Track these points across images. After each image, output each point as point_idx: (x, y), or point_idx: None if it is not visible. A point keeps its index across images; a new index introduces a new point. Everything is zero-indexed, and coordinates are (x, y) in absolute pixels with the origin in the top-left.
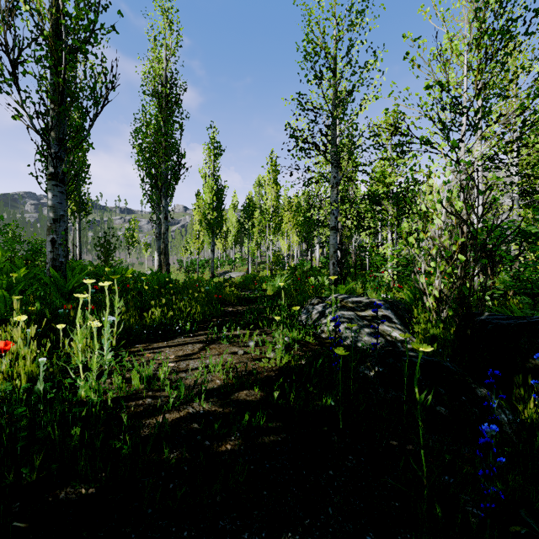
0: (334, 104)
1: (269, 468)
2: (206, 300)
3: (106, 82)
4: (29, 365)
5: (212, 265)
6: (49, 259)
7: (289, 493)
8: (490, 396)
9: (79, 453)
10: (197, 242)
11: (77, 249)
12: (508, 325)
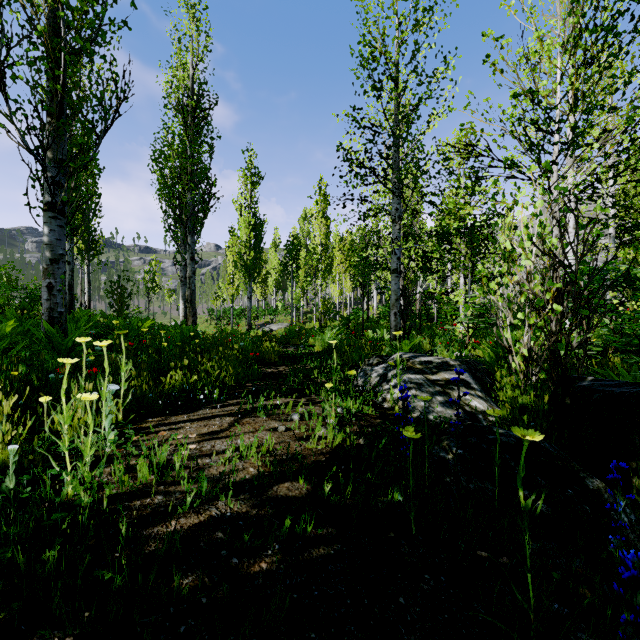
0: (396, 120)
1: (318, 597)
2: (241, 358)
3: (117, 91)
4: (0, 451)
5: (249, 315)
6: (45, 309)
7: (346, 636)
8: (605, 488)
9: (53, 584)
10: (231, 288)
11: (86, 296)
12: (621, 394)
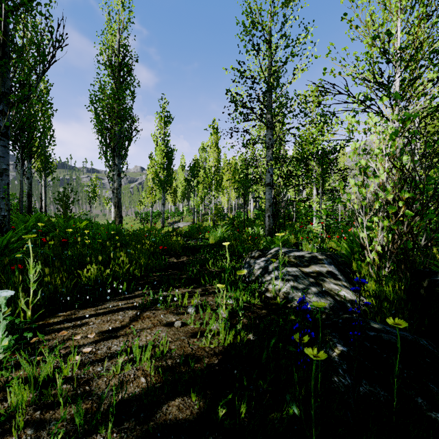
0: (270, 73)
1: None
2: (153, 250)
3: (52, 40)
4: None
5: (163, 217)
6: None
7: None
8: None
9: None
10: (150, 197)
11: (43, 203)
12: None
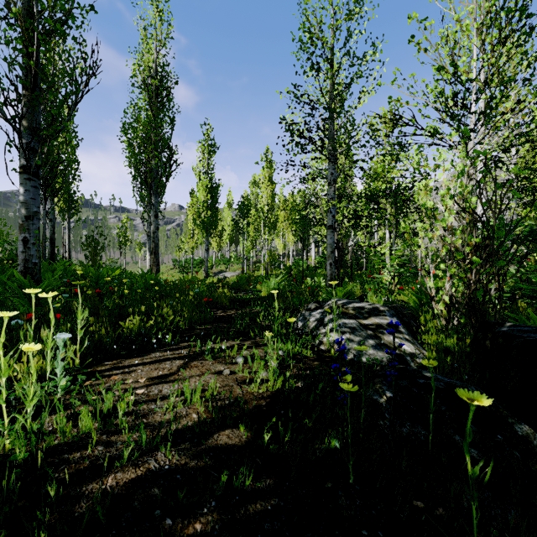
0: (331, 97)
1: None
2: (196, 303)
3: (86, 68)
4: None
5: (206, 265)
6: (20, 260)
7: None
8: (533, 435)
9: None
10: (191, 242)
11: (67, 248)
12: None
